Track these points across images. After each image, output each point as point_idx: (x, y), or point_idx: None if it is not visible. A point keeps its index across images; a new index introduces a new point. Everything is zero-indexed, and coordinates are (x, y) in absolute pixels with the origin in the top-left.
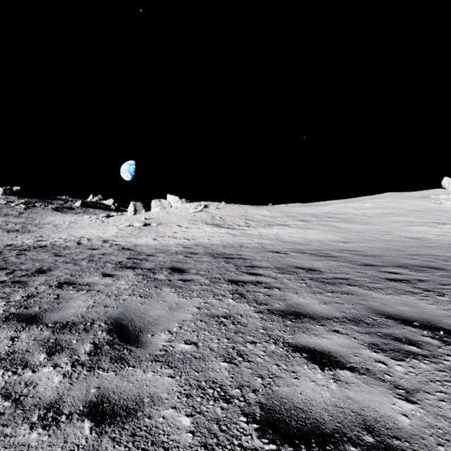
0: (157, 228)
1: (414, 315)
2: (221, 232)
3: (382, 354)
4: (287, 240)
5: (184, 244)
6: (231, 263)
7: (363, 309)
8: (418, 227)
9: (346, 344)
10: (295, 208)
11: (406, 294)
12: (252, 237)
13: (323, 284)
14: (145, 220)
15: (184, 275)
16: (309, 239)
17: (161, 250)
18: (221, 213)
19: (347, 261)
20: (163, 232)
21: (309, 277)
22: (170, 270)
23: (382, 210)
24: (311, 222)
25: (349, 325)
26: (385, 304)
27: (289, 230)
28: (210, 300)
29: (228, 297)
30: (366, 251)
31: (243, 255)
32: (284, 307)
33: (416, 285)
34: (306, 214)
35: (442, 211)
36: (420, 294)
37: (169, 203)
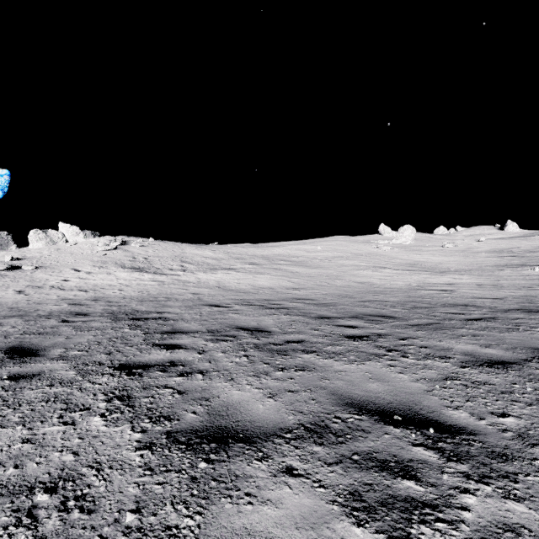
0: (33, 274)
1: (389, 398)
2: (144, 278)
3: (372, 528)
4: (232, 288)
5: (75, 299)
6: (140, 329)
7: (326, 399)
8: (363, 271)
9: (307, 511)
10: (245, 248)
11: (371, 358)
12: (187, 284)
13: (272, 354)
14: (13, 261)
15: (30, 363)
16: (259, 287)
17: (21, 311)
18: (147, 252)
19: (301, 314)
20: (44, 279)
21: (253, 345)
22: (4, 354)
23: (332, 253)
24: (262, 265)
25: (310, 446)
26: (352, 383)
27: (236, 275)
28: (45, 429)
29: (95, 412)
30: (320, 299)
31: (166, 313)
32: (202, 420)
33: (378, 343)
34: (256, 256)
35: (381, 256)
36: (385, 356)
37: (63, 236)
